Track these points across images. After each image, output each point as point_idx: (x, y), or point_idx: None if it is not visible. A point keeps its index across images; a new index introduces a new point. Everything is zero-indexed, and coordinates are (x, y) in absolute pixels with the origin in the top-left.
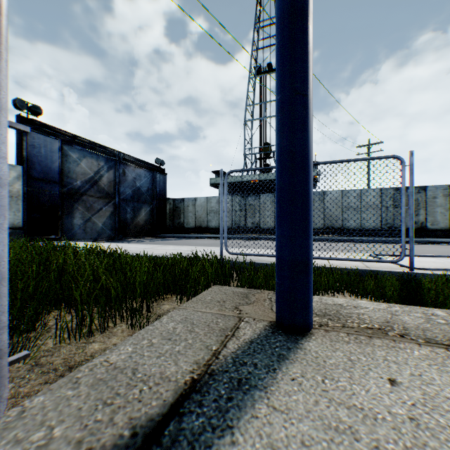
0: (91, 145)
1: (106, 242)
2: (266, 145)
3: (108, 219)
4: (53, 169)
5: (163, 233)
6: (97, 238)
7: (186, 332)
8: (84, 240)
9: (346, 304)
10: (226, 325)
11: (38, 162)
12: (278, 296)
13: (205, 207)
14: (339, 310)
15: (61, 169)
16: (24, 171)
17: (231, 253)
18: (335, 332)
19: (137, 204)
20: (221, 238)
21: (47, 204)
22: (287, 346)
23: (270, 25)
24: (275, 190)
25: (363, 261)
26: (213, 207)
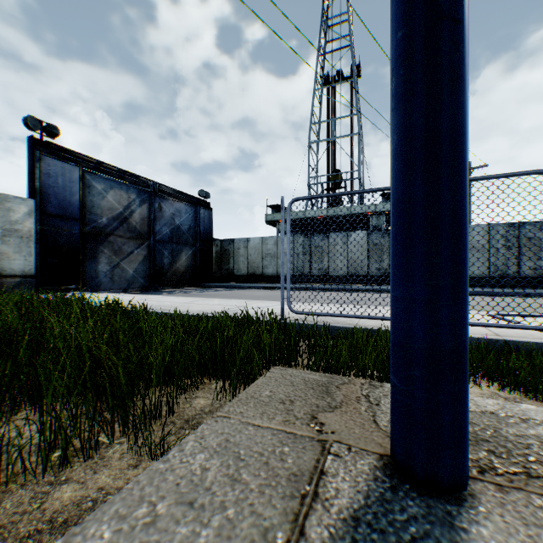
0: (119, 173)
1: (138, 293)
2: (336, 173)
3: (141, 265)
4: (72, 203)
5: (208, 282)
6: (127, 288)
7: (225, 481)
8: (110, 291)
9: (503, 413)
10: (299, 464)
11: (54, 195)
12: (398, 413)
13: (260, 250)
14: (497, 427)
15: (83, 203)
16: (37, 206)
17: (296, 312)
18: (518, 491)
19: (176, 247)
20: (281, 290)
21: (65, 246)
22: (436, 537)
23: (340, 23)
24: (347, 228)
25: (492, 326)
26: (270, 250)
